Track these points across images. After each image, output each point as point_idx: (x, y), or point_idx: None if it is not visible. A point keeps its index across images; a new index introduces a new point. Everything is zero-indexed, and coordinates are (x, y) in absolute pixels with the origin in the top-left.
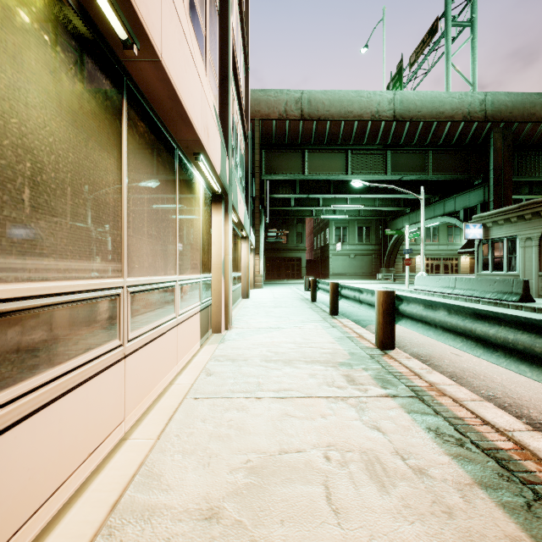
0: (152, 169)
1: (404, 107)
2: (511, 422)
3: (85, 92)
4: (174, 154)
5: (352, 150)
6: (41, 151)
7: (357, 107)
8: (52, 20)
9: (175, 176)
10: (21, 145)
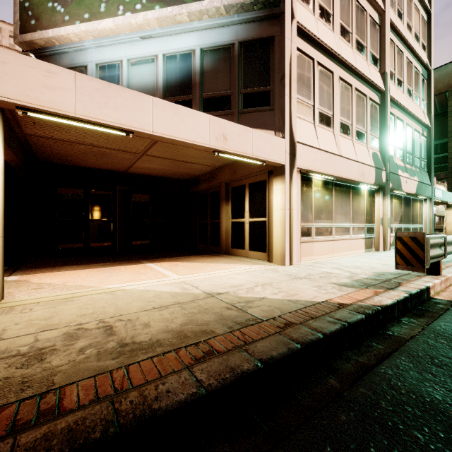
0: (341, 197)
1: None
2: None
3: (326, 192)
4: (349, 187)
5: None
6: (321, 205)
7: None
8: (322, 185)
9: (350, 194)
10: (319, 206)
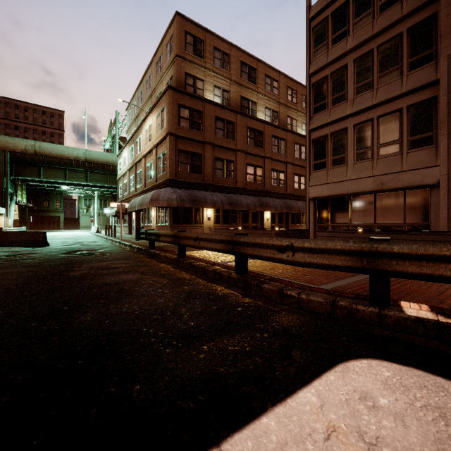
0: None
1: (91, 157)
2: None
3: None
4: None
5: (69, 169)
6: None
7: (67, 153)
8: None
9: None
10: None
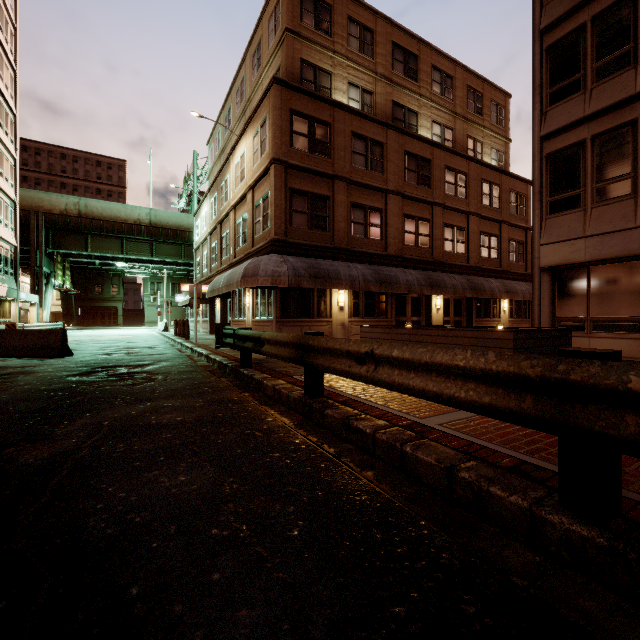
0: None
1: (157, 219)
2: None
3: None
4: None
5: (127, 238)
6: None
7: (124, 214)
8: None
9: None
10: None
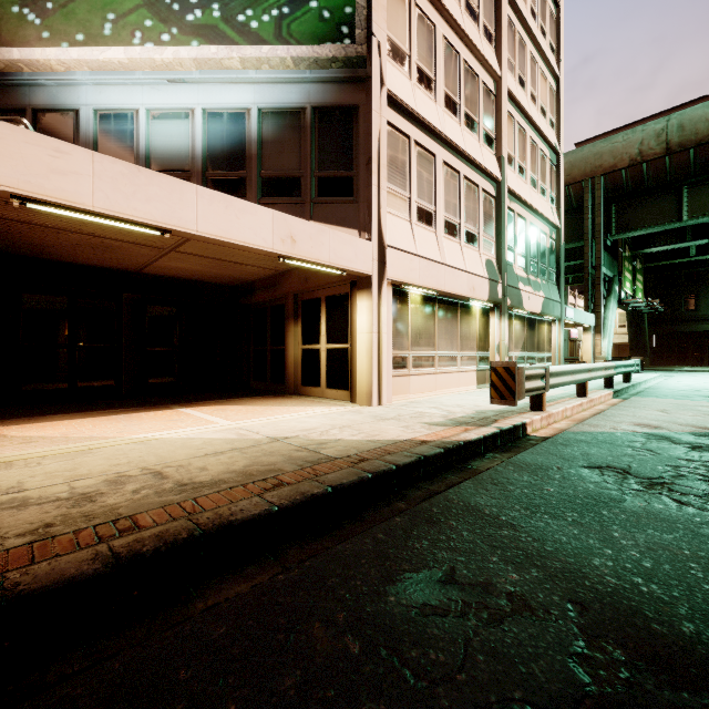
0: (446, 317)
1: None
2: (562, 406)
3: (427, 310)
4: (457, 304)
5: None
6: (420, 328)
7: None
8: (421, 302)
9: (458, 313)
10: (418, 328)
